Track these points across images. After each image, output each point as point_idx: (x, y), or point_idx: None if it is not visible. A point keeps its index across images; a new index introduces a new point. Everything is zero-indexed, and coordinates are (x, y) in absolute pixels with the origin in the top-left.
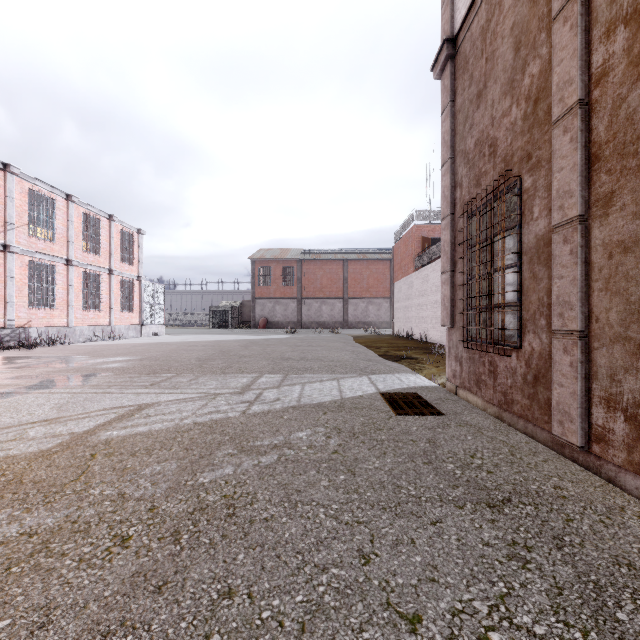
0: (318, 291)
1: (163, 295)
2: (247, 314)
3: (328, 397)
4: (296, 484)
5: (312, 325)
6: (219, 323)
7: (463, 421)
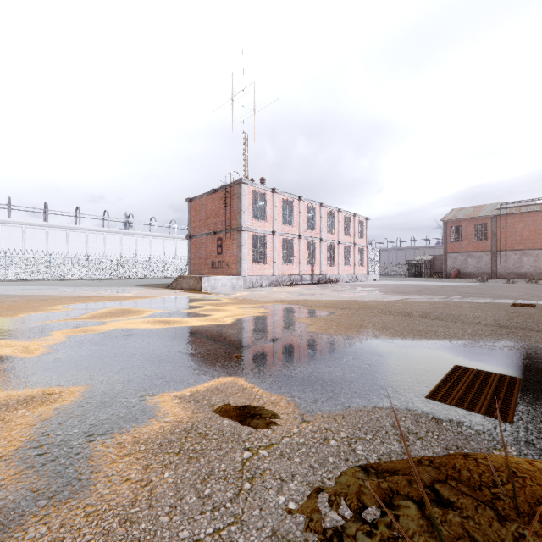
0: (517, 243)
1: (378, 255)
2: (438, 266)
3: (483, 302)
4: (460, 308)
5: (509, 276)
6: (413, 273)
7: (541, 309)
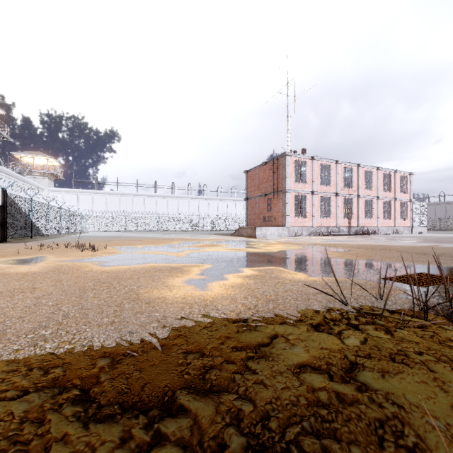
0: None
1: (425, 209)
2: None
3: None
4: None
5: None
6: None
7: None
